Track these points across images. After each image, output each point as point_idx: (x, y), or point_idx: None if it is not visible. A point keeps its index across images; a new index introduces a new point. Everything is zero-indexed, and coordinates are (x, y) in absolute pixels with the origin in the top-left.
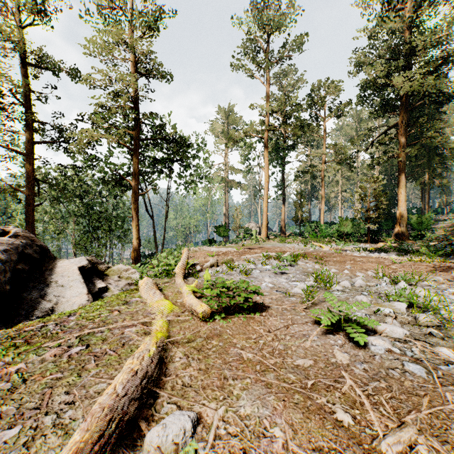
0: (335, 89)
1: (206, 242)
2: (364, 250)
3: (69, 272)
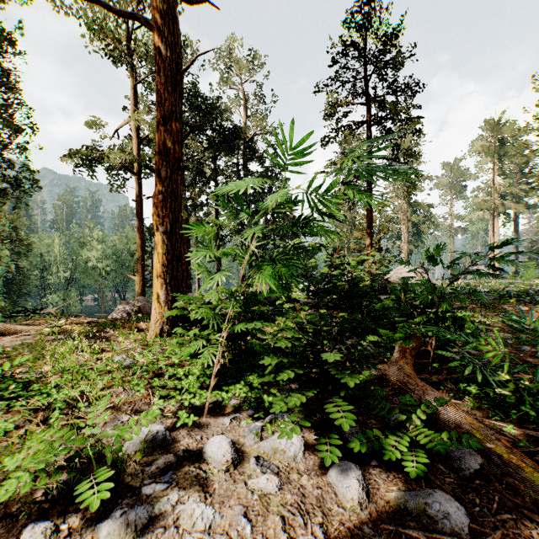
0: None
1: None
2: None
3: None
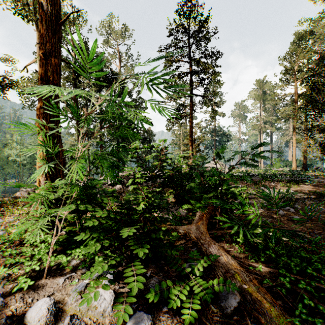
0: None
1: None
2: None
3: None
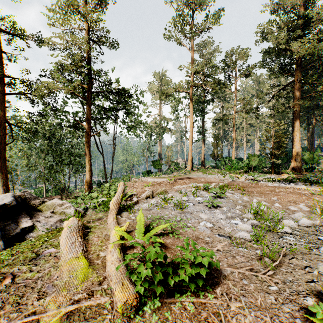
0: (244, 56)
1: (145, 173)
2: (274, 181)
3: None
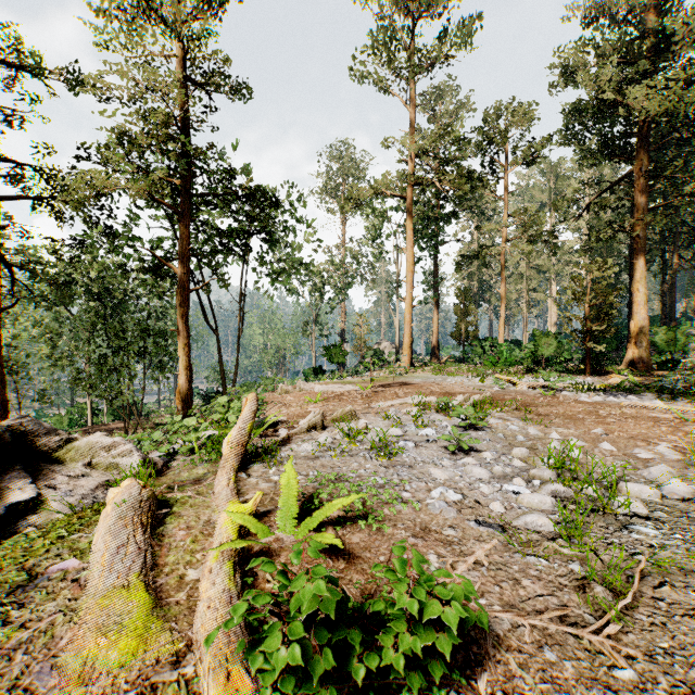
0: (525, 117)
1: (309, 373)
2: (593, 390)
3: None
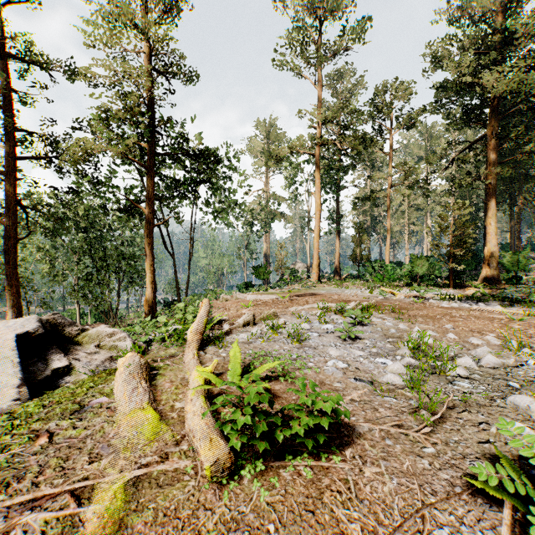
0: (405, 94)
1: (242, 287)
2: (452, 299)
3: (1, 343)
